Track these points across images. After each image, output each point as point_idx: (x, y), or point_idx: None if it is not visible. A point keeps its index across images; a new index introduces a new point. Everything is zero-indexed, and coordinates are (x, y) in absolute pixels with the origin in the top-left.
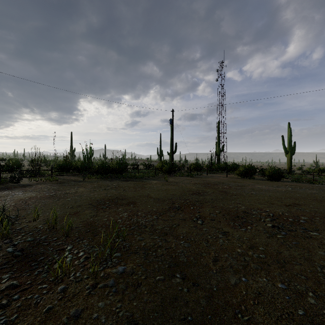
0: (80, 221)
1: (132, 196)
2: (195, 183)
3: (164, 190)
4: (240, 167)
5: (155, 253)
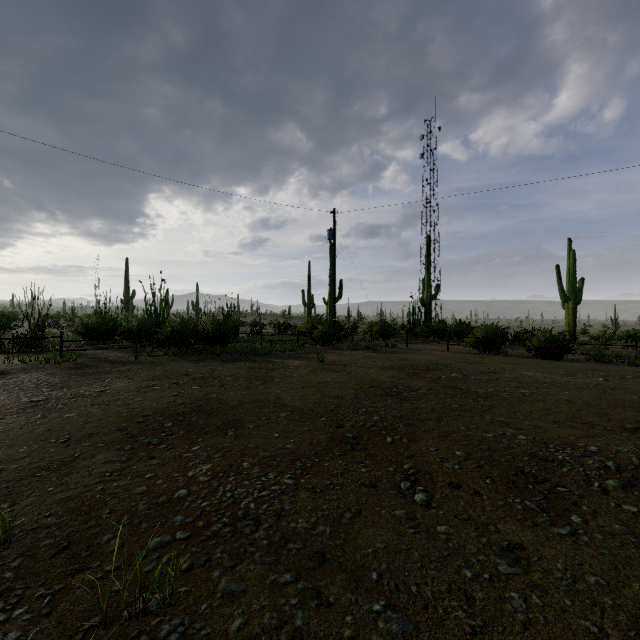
0: (61, 497)
1: (237, 404)
2: (386, 366)
3: (316, 384)
4: (476, 330)
5: None
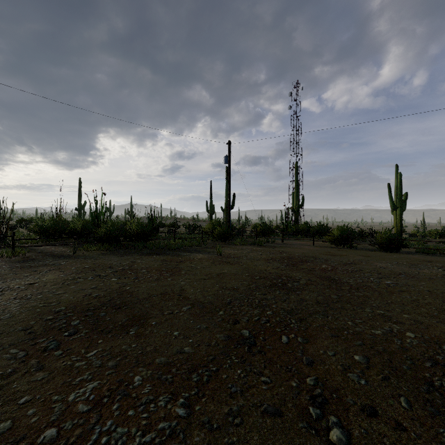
0: None
1: (145, 296)
2: (269, 258)
3: (215, 275)
4: (333, 230)
5: None
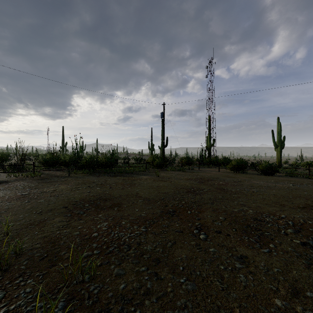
0: (41, 236)
1: (118, 196)
2: (188, 178)
3: (155, 187)
4: (232, 161)
5: (139, 311)
